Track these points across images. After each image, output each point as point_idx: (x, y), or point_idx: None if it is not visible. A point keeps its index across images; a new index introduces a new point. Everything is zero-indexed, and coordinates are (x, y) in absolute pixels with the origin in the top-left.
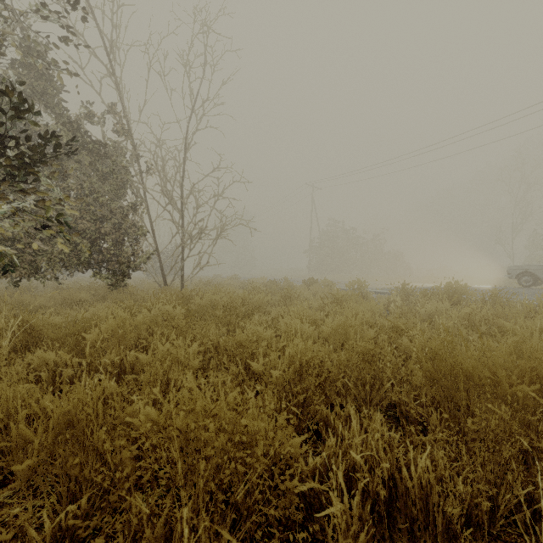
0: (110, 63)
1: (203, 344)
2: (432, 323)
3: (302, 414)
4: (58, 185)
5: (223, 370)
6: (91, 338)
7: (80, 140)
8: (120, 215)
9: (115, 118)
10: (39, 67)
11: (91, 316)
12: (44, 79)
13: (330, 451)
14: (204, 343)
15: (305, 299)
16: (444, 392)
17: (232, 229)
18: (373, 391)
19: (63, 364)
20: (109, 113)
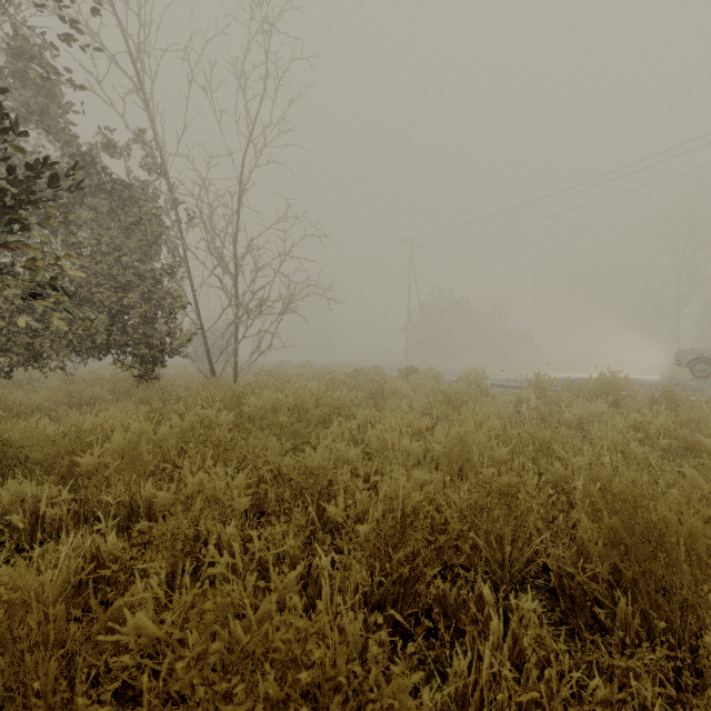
0: (137, 73)
1: (257, 468)
2: (583, 433)
3: (406, 591)
4: (67, 240)
5: (282, 519)
6: (88, 463)
7: (95, 179)
8: (150, 282)
9: (145, 149)
10: (34, 75)
11: (101, 424)
12: (46, 95)
13: (459, 682)
14: (257, 467)
15: (403, 396)
16: (638, 565)
17: (304, 300)
18: (515, 550)
19: (48, 500)
20: (137, 142)
